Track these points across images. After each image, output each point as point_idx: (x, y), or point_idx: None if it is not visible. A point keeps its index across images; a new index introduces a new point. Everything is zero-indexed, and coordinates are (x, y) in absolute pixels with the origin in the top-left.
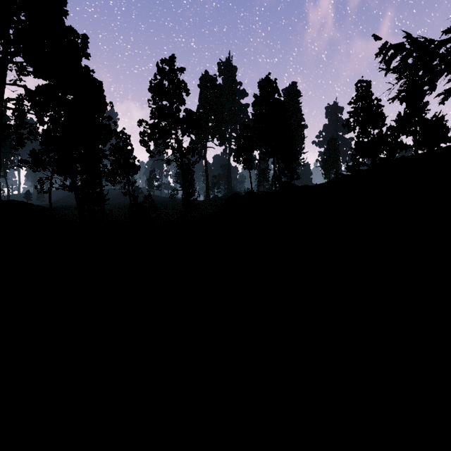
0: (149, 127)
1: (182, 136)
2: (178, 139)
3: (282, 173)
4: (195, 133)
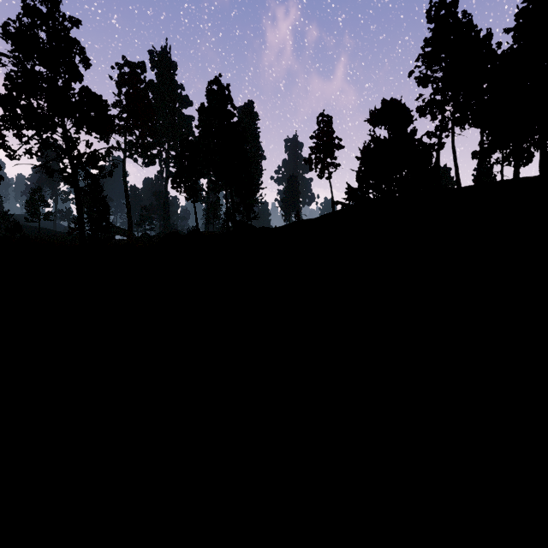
0: None
1: (76, 132)
2: (69, 136)
3: (237, 210)
4: (100, 131)
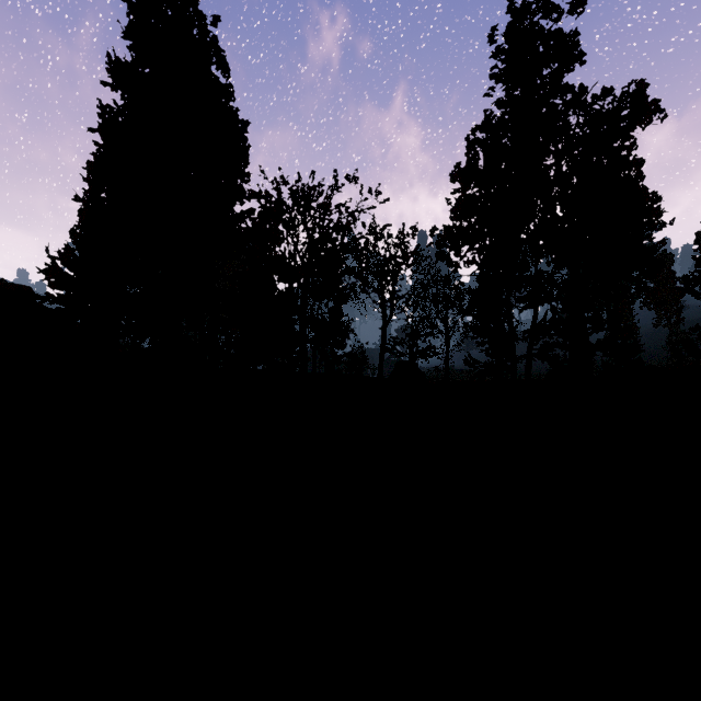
0: (693, 280)
1: None
2: None
3: None
4: None
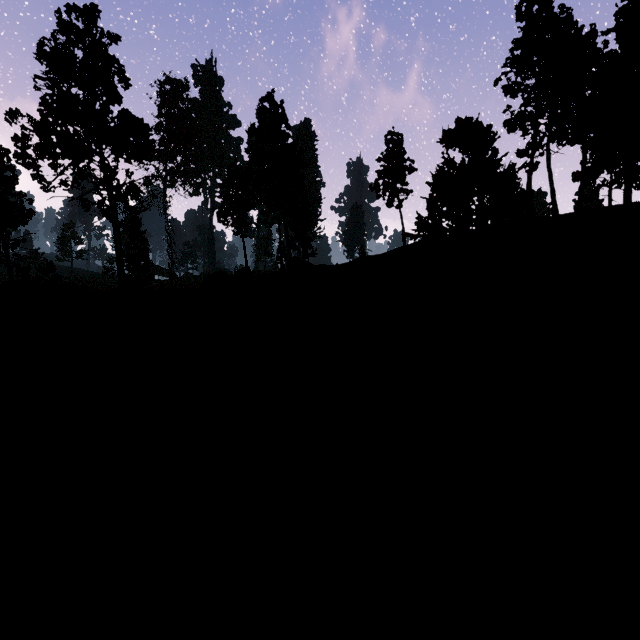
0: (33, 127)
1: (114, 160)
2: (107, 164)
3: (292, 245)
4: (141, 158)
